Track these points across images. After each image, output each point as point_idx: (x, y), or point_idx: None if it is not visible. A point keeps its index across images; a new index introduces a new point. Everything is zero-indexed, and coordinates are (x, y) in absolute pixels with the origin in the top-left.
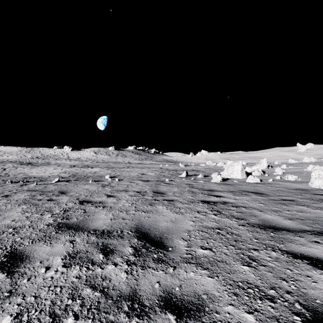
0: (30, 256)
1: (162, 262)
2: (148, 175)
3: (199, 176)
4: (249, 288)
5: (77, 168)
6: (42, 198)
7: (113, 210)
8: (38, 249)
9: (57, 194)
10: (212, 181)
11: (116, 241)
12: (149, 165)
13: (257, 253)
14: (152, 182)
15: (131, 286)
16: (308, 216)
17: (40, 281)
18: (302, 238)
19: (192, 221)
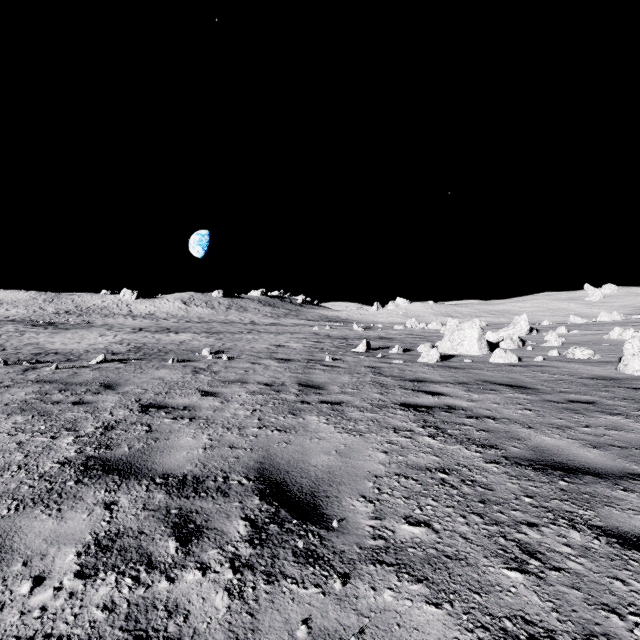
0: (2, 547)
1: (315, 562)
2: (289, 349)
3: (393, 350)
4: (531, 639)
5: (146, 333)
6: (62, 398)
7: (212, 425)
8: (25, 527)
9: (97, 389)
10: (420, 361)
11: (211, 505)
12: (292, 327)
13: (536, 535)
14: (298, 364)
15: (239, 636)
16: (632, 440)
17: (12, 620)
18: (631, 495)
19: (383, 452)
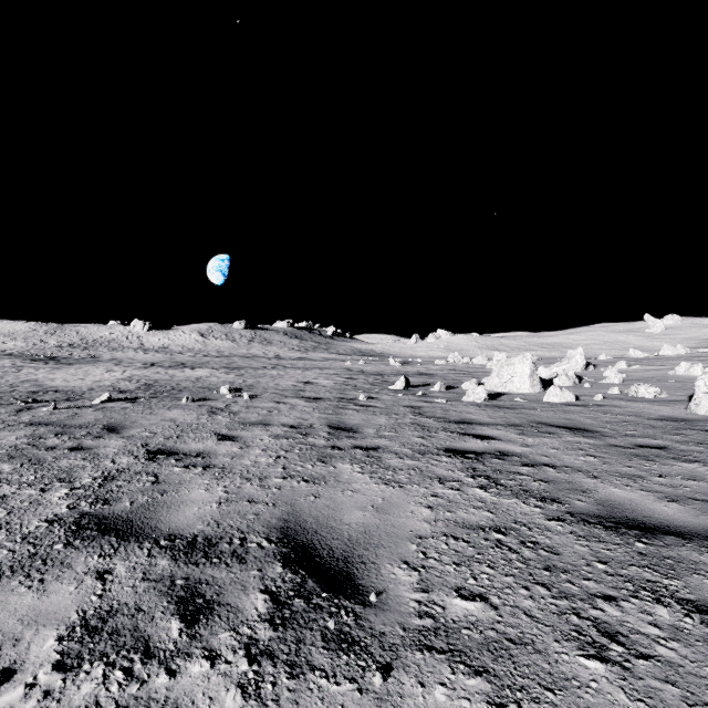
0: None
1: (350, 648)
2: (318, 386)
3: (435, 387)
4: None
5: (159, 369)
6: (58, 443)
7: (229, 475)
8: None
9: (99, 432)
10: (465, 399)
11: (224, 574)
12: (322, 362)
13: (615, 611)
14: (328, 403)
15: None
16: None
17: None
18: None
19: (427, 507)
